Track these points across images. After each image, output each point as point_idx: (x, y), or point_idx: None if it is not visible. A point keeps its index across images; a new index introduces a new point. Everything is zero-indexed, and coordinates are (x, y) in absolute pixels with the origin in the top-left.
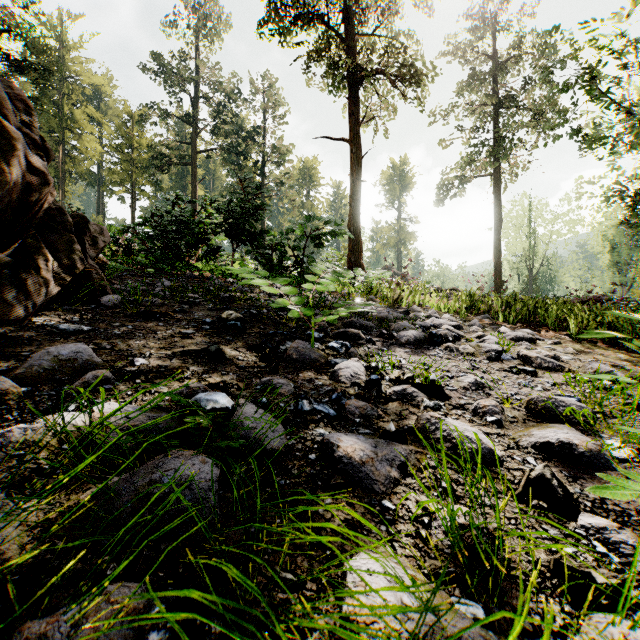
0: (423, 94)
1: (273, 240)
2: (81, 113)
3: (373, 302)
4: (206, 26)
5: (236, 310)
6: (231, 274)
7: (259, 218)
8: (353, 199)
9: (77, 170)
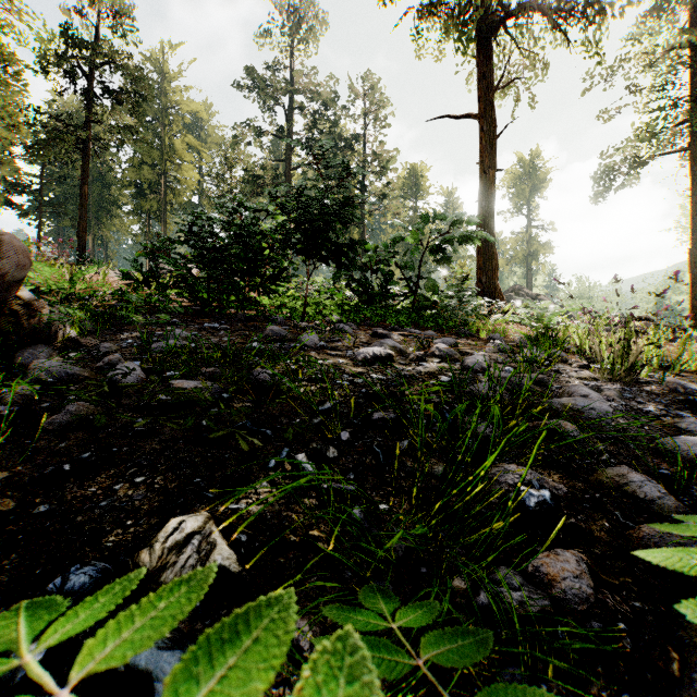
0: (600, 24)
1: (373, 257)
2: (180, 143)
3: (569, 365)
4: (301, 28)
5: (263, 440)
6: (304, 313)
7: (349, 220)
8: (484, 196)
9: (177, 201)
